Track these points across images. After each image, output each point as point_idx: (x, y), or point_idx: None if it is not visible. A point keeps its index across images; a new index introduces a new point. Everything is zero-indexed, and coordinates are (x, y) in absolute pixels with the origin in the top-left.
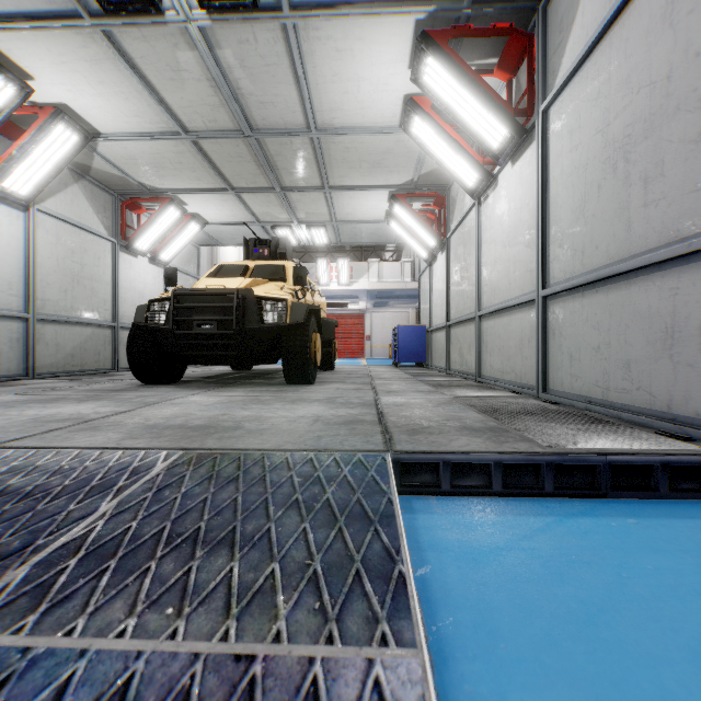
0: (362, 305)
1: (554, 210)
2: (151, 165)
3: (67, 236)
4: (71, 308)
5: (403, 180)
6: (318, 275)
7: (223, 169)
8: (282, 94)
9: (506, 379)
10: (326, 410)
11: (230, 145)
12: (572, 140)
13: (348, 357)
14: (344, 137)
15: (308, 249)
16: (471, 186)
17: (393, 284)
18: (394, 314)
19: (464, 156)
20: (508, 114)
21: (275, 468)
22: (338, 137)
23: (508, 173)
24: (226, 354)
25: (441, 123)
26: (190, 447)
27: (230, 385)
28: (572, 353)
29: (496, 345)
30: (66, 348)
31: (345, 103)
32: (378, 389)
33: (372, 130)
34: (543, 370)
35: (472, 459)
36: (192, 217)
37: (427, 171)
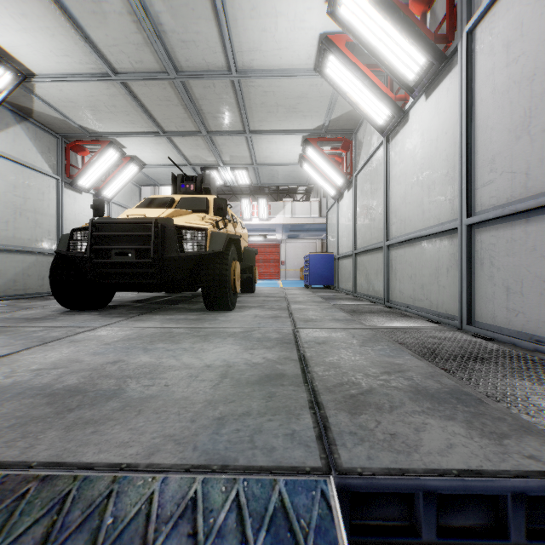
0: (278, 236)
1: (483, 134)
2: (88, 109)
3: (10, 171)
4: (14, 237)
5: (315, 124)
6: (242, 212)
7: (154, 112)
8: (202, 32)
9: (419, 306)
10: (240, 352)
11: (158, 87)
12: (509, 53)
13: (267, 278)
14: (262, 80)
15: (235, 191)
16: (381, 124)
17: (304, 219)
18: (304, 244)
19: (377, 92)
20: (428, 40)
21: (115, 542)
22: (257, 80)
23: (421, 106)
24: (145, 282)
25: (355, 61)
26: (0, 458)
27: (153, 311)
28: (509, 285)
29: (407, 273)
30: (8, 274)
31: (263, 43)
32: (295, 317)
33: (289, 73)
34: (468, 301)
35: (474, 488)
36: (130, 159)
37: (337, 116)
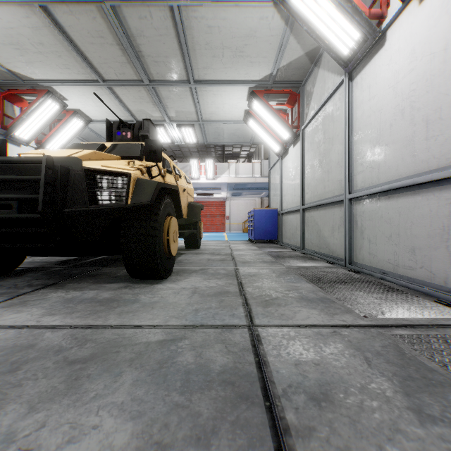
0: (223, 194)
1: None
2: (13, 47)
3: None
4: None
5: (262, 74)
6: (191, 171)
7: (88, 54)
8: None
9: (405, 275)
10: None
11: (86, 18)
12: None
13: (214, 231)
14: (206, 10)
15: (185, 155)
16: (346, 54)
17: (246, 178)
18: (246, 201)
19: (347, 6)
20: None
21: None
22: (200, 10)
23: (411, 16)
24: (37, 246)
25: None
26: None
27: (63, 280)
28: None
29: (382, 231)
30: None
31: None
32: (248, 293)
33: None
34: None
35: None
36: (74, 112)
37: (286, 63)
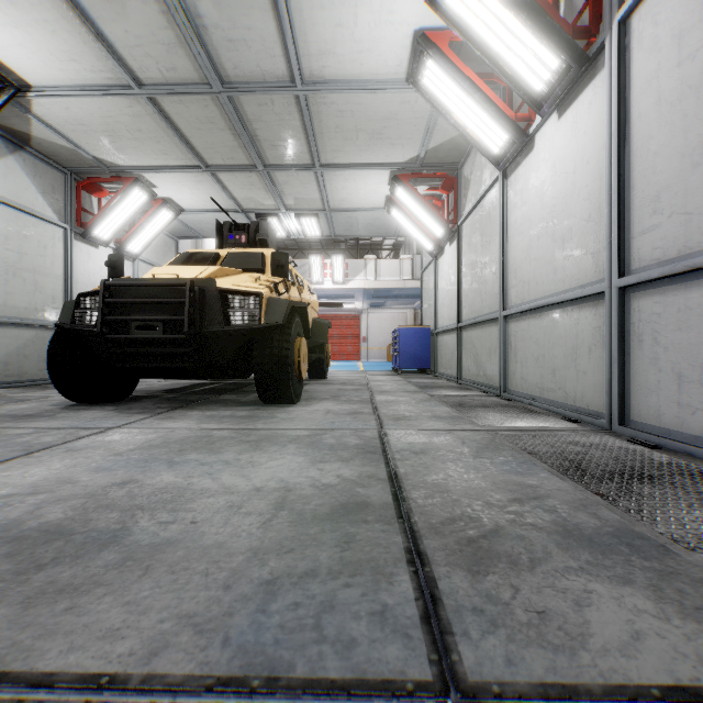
0: (357, 305)
1: (641, 161)
2: (105, 134)
3: None
4: (6, 306)
5: (407, 156)
6: (311, 273)
7: (193, 139)
8: (256, 28)
9: (548, 398)
10: (305, 467)
11: (197, 105)
12: (681, 48)
13: (344, 360)
14: (337, 95)
15: (301, 246)
16: (497, 153)
17: (391, 282)
18: (391, 315)
19: (492, 109)
20: (564, 35)
21: None
22: (330, 95)
23: (552, 128)
24: (177, 366)
25: (462, 67)
26: None
27: (189, 404)
28: (681, 371)
29: (532, 353)
30: None
31: (338, 43)
32: (382, 413)
33: (372, 85)
34: (620, 393)
35: None
36: (163, 202)
37: (436, 144)
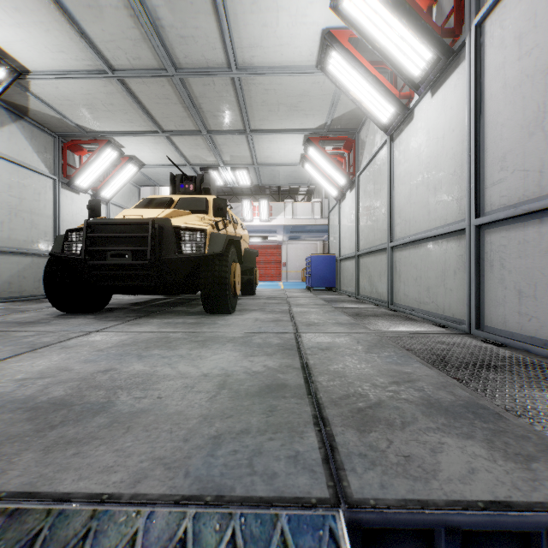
0: (279, 237)
1: (492, 130)
2: (85, 107)
3: (5, 171)
4: (9, 239)
5: (317, 124)
6: (243, 213)
7: (153, 111)
8: (201, 27)
9: (424, 309)
10: (239, 359)
11: (156, 85)
12: (521, 46)
13: (268, 280)
14: (263, 78)
15: (235, 192)
16: (385, 122)
17: (305, 220)
18: (305, 246)
19: (381, 89)
20: (435, 34)
21: None
22: (258, 78)
23: (427, 104)
24: (142, 285)
25: (359, 57)
26: None
27: (150, 314)
28: (521, 288)
29: (412, 275)
30: (3, 276)
31: (264, 39)
32: (297, 320)
33: (290, 70)
34: (477, 305)
35: (503, 523)
36: (129, 159)
37: (339, 115)
